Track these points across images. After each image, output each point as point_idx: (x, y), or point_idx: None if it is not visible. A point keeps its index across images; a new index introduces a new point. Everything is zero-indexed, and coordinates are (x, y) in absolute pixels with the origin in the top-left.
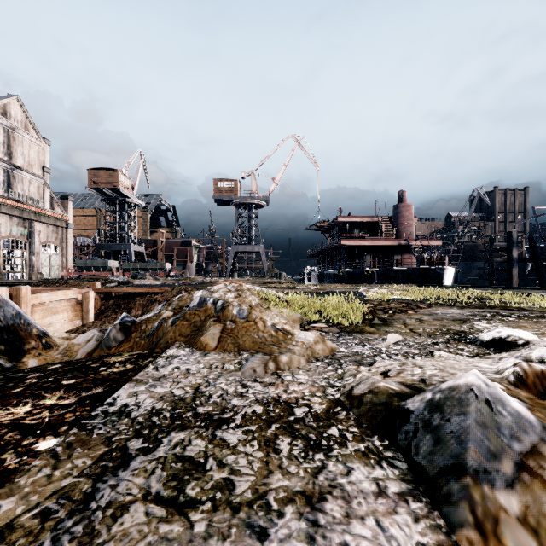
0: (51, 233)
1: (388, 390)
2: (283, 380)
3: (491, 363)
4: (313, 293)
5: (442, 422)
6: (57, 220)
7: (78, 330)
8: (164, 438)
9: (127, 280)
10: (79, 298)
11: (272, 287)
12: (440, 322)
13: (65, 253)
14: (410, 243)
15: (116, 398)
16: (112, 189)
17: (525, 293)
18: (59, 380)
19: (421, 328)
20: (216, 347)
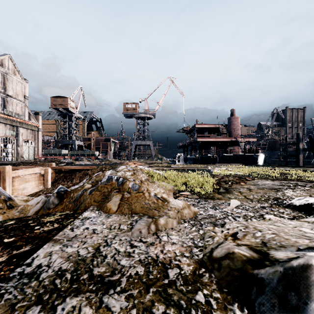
0: (29, 134)
1: (242, 257)
2: (161, 241)
3: (311, 227)
4: (181, 170)
5: (300, 304)
6: (32, 126)
7: (36, 194)
8: (58, 306)
9: (71, 161)
10: (42, 172)
11: (157, 166)
12: (262, 190)
13: (37, 146)
14: (238, 140)
15: (34, 258)
16: (64, 109)
17: (309, 170)
18: (2, 238)
19: (251, 195)
20: (116, 211)
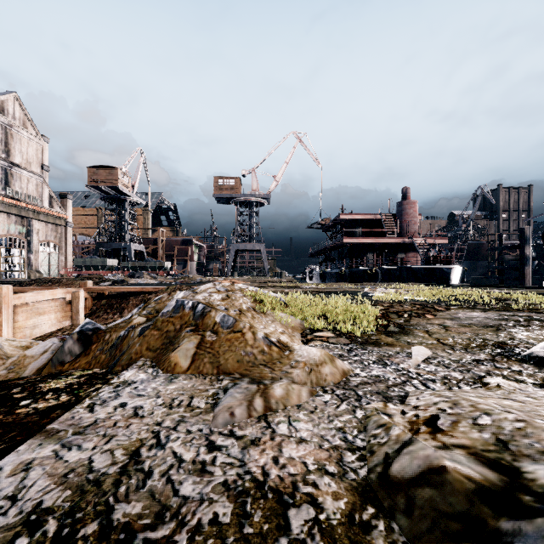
0: (50, 231)
1: (463, 482)
2: (274, 434)
3: None
4: (315, 293)
5: None
6: (56, 218)
7: (51, 335)
8: None
9: (122, 279)
10: (68, 297)
11: (272, 286)
12: (469, 329)
13: (64, 252)
14: (415, 241)
15: None
16: (111, 187)
17: None
18: None
19: (450, 337)
20: (188, 368)
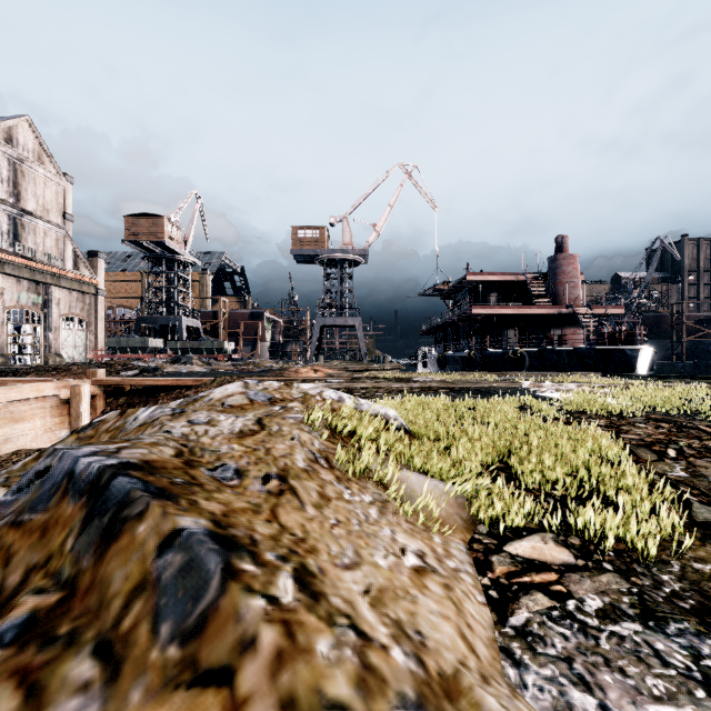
0: (75, 302)
1: None
2: None
3: None
4: (445, 392)
5: None
6: (83, 284)
7: None
8: None
9: (155, 366)
10: (64, 395)
11: (371, 377)
12: None
13: (94, 329)
14: (577, 311)
15: None
16: (156, 243)
17: None
18: None
19: None
20: None
